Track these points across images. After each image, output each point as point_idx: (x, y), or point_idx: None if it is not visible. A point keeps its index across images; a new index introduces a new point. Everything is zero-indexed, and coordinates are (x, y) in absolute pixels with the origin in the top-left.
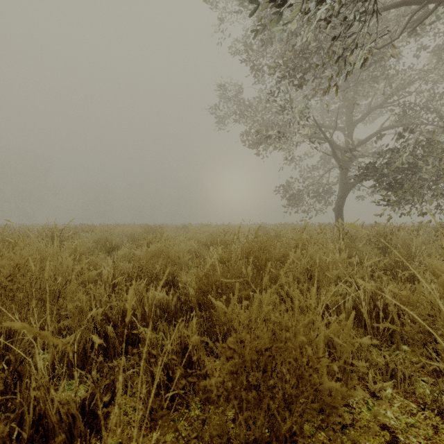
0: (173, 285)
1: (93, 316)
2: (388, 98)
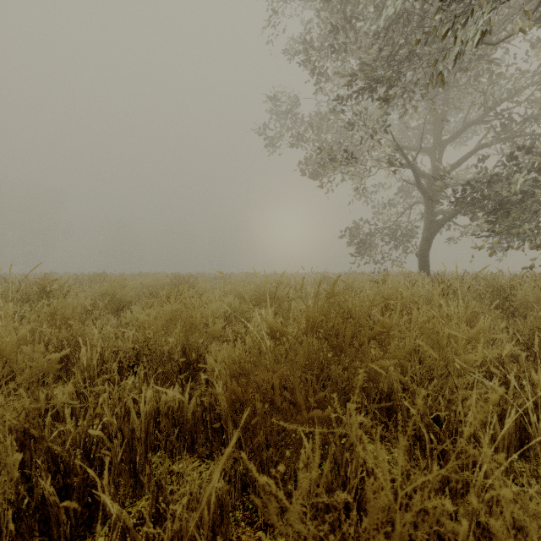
0: (197, 367)
1: (7, 463)
2: (491, 107)
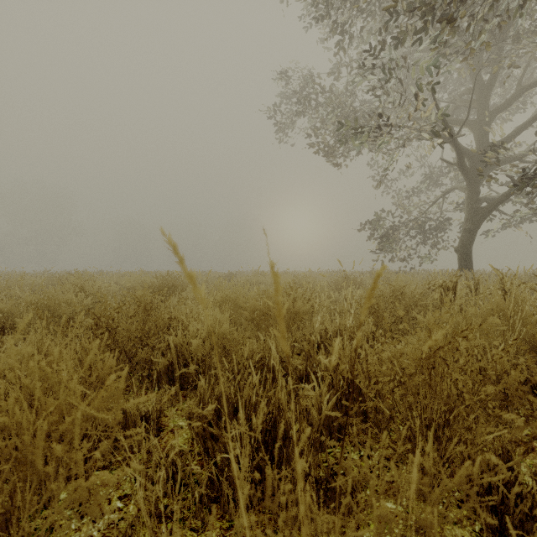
0: None
1: None
2: None
